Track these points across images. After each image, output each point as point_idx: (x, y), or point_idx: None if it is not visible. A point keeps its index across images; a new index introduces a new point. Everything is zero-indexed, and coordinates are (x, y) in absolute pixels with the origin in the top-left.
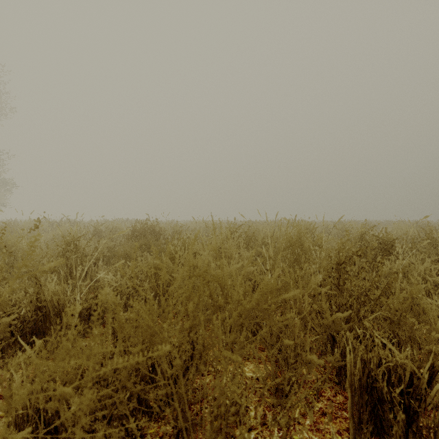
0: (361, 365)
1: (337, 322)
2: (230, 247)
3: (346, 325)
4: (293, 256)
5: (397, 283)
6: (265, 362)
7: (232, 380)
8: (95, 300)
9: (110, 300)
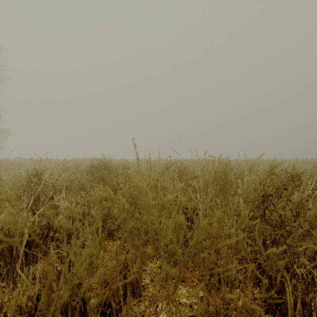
0: (302, 308)
1: (271, 258)
2: (166, 180)
3: (281, 261)
4: (219, 187)
5: (307, 211)
6: (197, 286)
7: (166, 308)
8: (47, 226)
9: (62, 226)
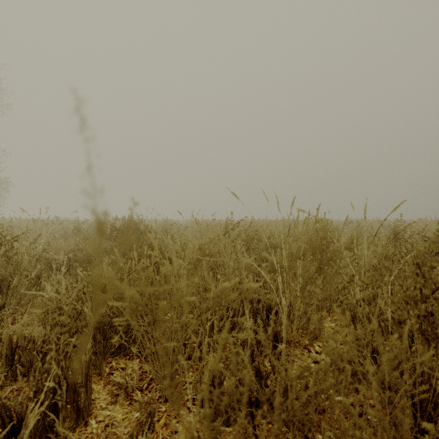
0: None
1: None
2: (222, 251)
3: None
4: (317, 265)
5: None
6: None
7: None
8: None
9: (29, 336)
